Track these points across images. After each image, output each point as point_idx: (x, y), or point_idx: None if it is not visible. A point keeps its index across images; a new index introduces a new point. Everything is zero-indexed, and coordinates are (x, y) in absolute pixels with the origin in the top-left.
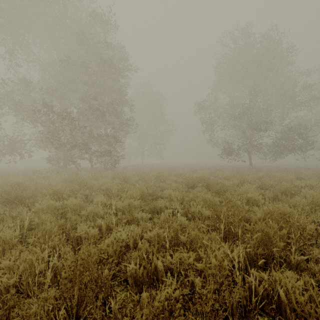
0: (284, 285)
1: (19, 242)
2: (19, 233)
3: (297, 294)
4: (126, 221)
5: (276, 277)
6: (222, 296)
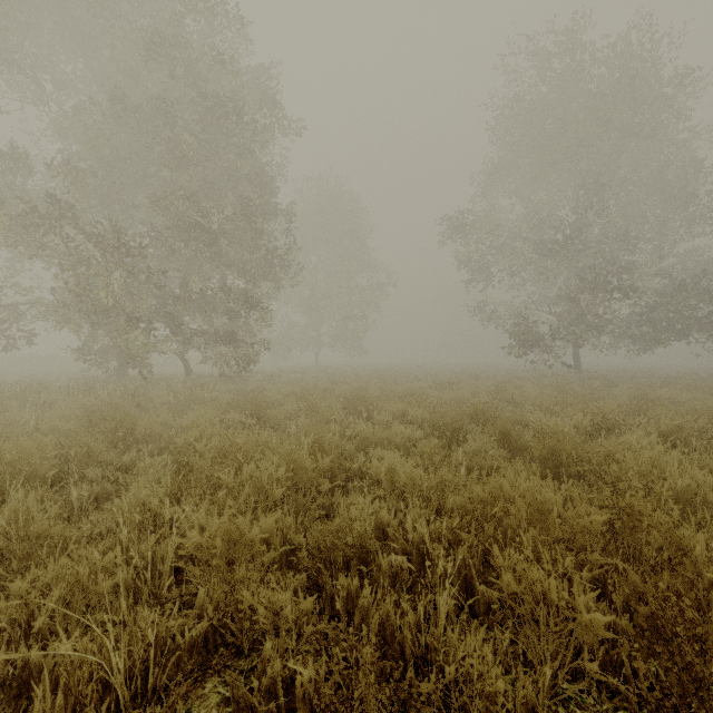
0: None
1: None
2: None
3: None
4: (209, 624)
5: None
6: None
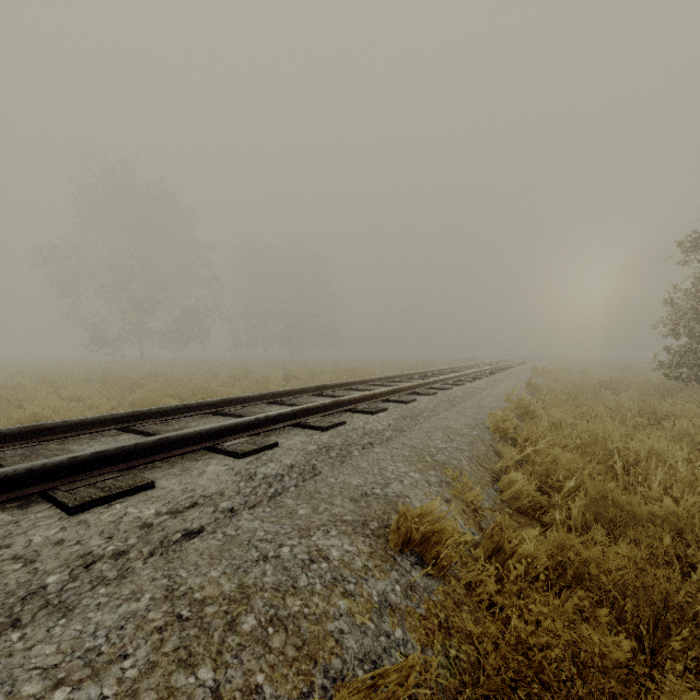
0: None
1: None
2: None
3: None
4: None
5: None
6: None
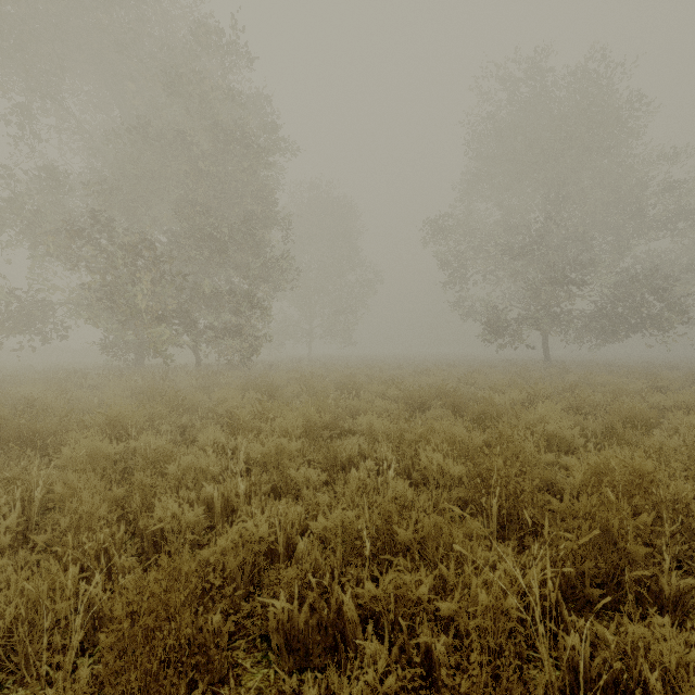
0: (656, 657)
1: (21, 539)
2: (16, 521)
3: (692, 683)
4: (270, 489)
5: (635, 636)
6: (504, 689)
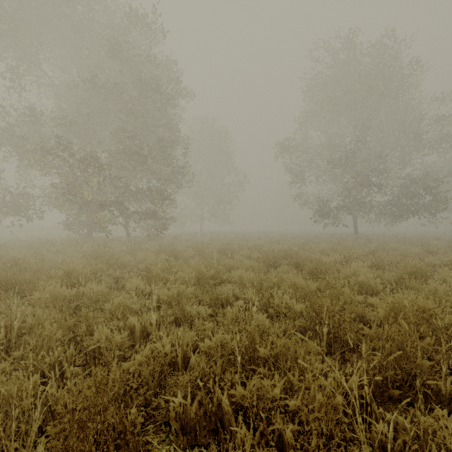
0: (440, 440)
1: (4, 353)
2: None
3: None
4: (173, 319)
5: (425, 424)
6: None
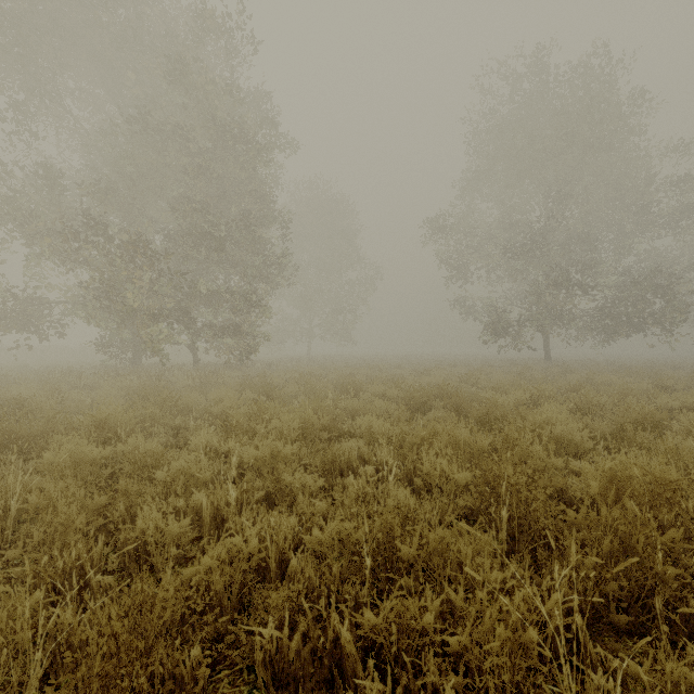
0: None
1: None
2: None
3: None
4: (264, 496)
5: (673, 675)
6: None
